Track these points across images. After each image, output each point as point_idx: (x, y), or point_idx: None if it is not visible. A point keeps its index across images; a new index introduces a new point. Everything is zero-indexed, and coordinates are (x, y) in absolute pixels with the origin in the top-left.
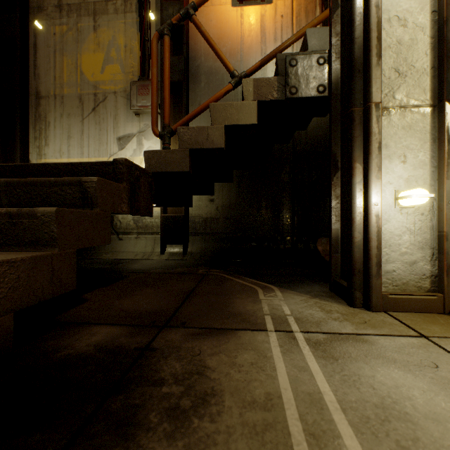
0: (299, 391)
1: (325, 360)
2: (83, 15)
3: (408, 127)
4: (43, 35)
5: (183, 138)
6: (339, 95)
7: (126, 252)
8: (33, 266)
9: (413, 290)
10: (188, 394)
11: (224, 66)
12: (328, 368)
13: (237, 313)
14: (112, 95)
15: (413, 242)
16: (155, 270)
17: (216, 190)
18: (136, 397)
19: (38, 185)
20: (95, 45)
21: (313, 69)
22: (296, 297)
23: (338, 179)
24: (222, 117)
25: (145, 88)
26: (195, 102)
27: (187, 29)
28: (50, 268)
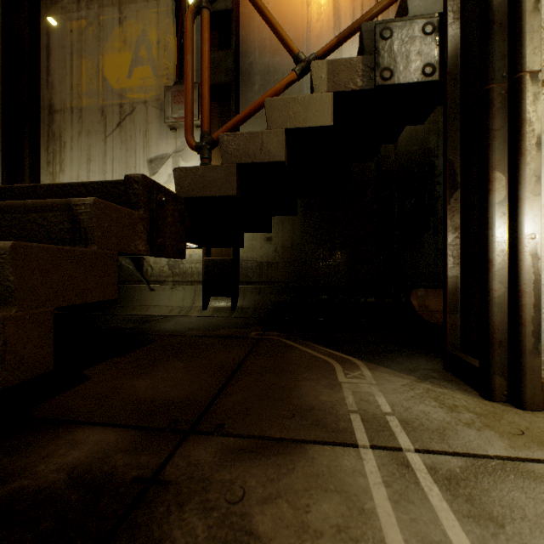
0: None
1: (478, 525)
2: (106, 6)
3: None
4: (57, 33)
5: (228, 149)
6: (458, 75)
7: (158, 307)
8: None
9: None
10: None
11: (285, 47)
12: None
13: (305, 407)
14: (142, 105)
15: None
16: (192, 332)
17: (274, 225)
18: None
19: (10, 212)
20: (121, 42)
21: (416, 42)
22: (394, 379)
23: (457, 202)
24: (282, 118)
25: (182, 95)
26: None
27: (236, 15)
28: None
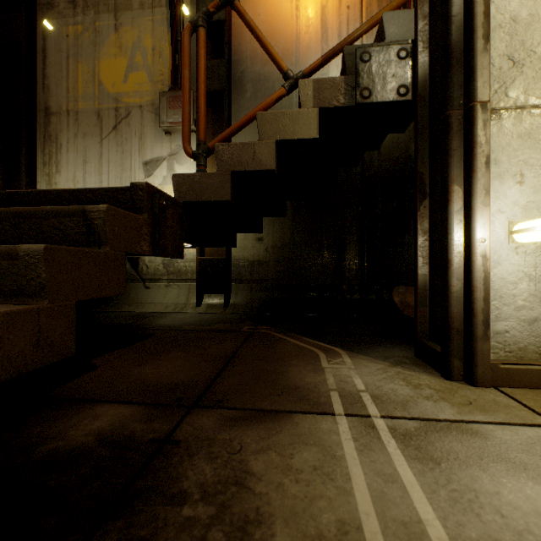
0: (389, 519)
1: (421, 463)
2: (102, 12)
3: (527, 135)
4: (53, 37)
5: (223, 158)
6: (427, 98)
7: (154, 304)
8: (9, 326)
9: (533, 358)
10: (221, 521)
11: (275, 65)
12: (427, 478)
13: (292, 387)
14: (137, 109)
15: (534, 293)
16: (188, 326)
17: (265, 226)
18: (142, 525)
19: (30, 217)
20: (117, 48)
21: (391, 65)
22: (370, 364)
23: (426, 209)
24: (273, 130)
25: (177, 100)
26: (239, 116)
27: (229, 25)
28: (35, 327)
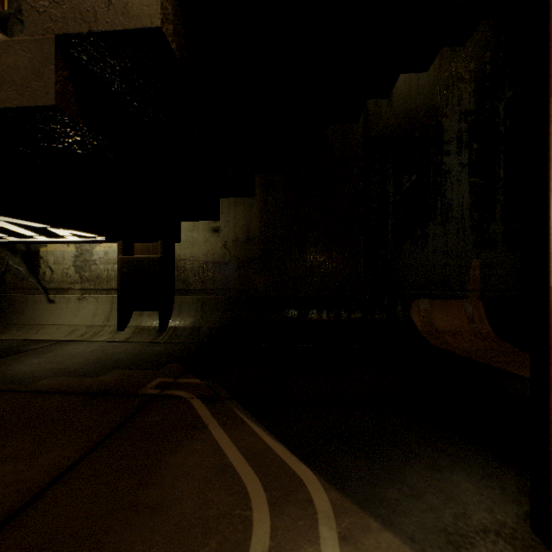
0: None
1: None
2: None
3: None
4: None
5: (38, 3)
6: None
7: (56, 326)
8: None
9: None
10: None
11: None
12: None
13: None
14: None
15: None
16: (49, 380)
17: (223, 210)
18: None
19: None
20: None
21: None
22: None
23: None
24: None
25: None
26: None
27: None
28: None
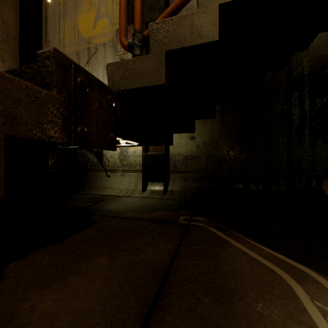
0: None
1: None
2: None
3: None
4: (51, 7)
5: (157, 38)
6: None
7: (112, 188)
8: None
9: None
10: None
11: None
12: None
13: None
14: (102, 46)
15: None
16: (129, 213)
17: (197, 127)
18: None
19: None
20: (89, 5)
21: None
22: None
23: None
24: None
25: (128, 33)
26: None
27: None
28: None
